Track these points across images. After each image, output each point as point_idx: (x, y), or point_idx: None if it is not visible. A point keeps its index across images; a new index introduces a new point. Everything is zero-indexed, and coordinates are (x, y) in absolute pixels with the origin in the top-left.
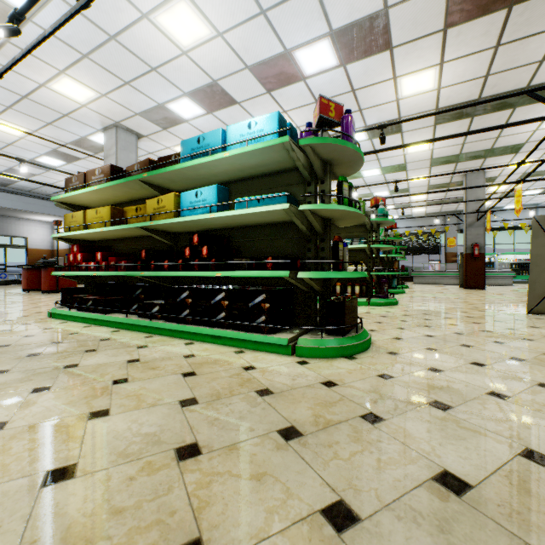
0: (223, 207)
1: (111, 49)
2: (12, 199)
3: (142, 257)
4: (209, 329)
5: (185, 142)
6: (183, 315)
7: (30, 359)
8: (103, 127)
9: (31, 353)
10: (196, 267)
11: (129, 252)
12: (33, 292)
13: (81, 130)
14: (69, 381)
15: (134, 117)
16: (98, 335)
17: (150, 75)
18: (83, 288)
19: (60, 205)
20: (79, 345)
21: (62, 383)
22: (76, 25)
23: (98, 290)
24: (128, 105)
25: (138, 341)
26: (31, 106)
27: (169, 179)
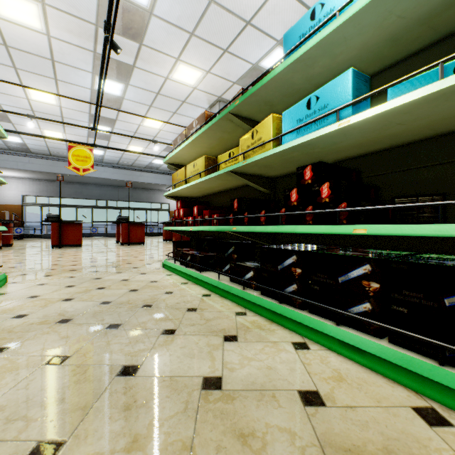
0: (360, 110)
1: (210, 16)
2: (160, 178)
3: (234, 208)
4: (337, 327)
5: (289, 33)
6: (287, 291)
7: (103, 336)
8: (209, 105)
9: (113, 323)
10: (308, 219)
11: (224, 206)
12: (168, 242)
13: (194, 113)
14: (93, 436)
15: (232, 87)
16: (188, 299)
17: (244, 32)
18: (189, 241)
19: (171, 167)
20: (163, 315)
21: (81, 440)
22: (182, 2)
23: (197, 245)
24: (226, 75)
25: (226, 320)
26: (162, 101)
27: (266, 101)
